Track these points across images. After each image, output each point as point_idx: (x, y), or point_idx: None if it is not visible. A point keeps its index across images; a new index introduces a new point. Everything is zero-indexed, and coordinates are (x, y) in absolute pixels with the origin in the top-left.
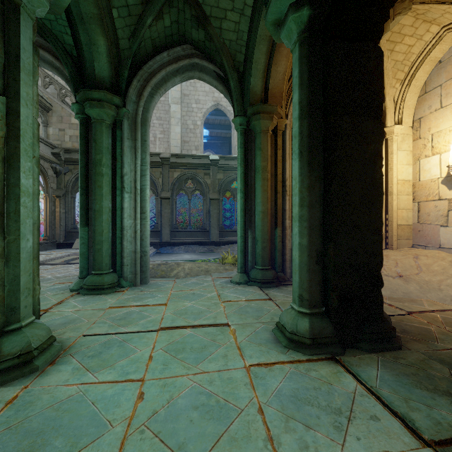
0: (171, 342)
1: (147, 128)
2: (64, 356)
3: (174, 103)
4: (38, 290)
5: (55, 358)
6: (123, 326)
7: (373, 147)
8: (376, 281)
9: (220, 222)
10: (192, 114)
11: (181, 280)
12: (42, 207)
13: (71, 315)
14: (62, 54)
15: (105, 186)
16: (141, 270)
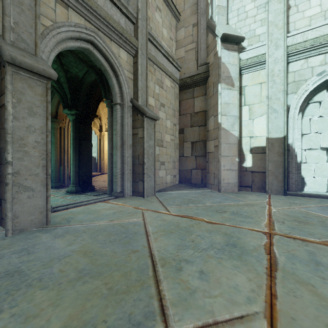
0: None
1: None
2: None
3: None
4: None
5: None
6: None
7: (90, 148)
8: (91, 178)
9: None
10: None
11: None
12: None
13: None
14: None
15: None
16: None
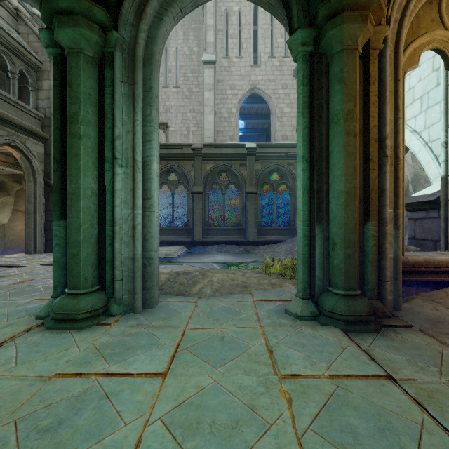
0: None
1: (154, 69)
2: None
3: (207, 90)
4: None
5: None
6: None
7: None
8: None
9: (258, 218)
10: (226, 102)
11: (205, 301)
12: None
13: None
14: None
15: (84, 155)
16: (144, 287)
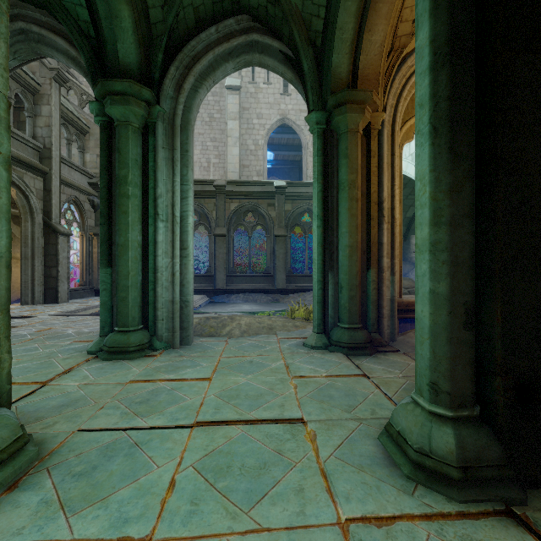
0: (209, 451)
1: (190, 134)
2: (37, 471)
3: (230, 119)
4: (7, 361)
5: (20, 476)
6: (141, 416)
7: None
8: None
9: (288, 264)
10: (253, 132)
11: (235, 340)
12: (77, 247)
13: (76, 392)
14: (76, 35)
15: (132, 212)
16: (181, 327)
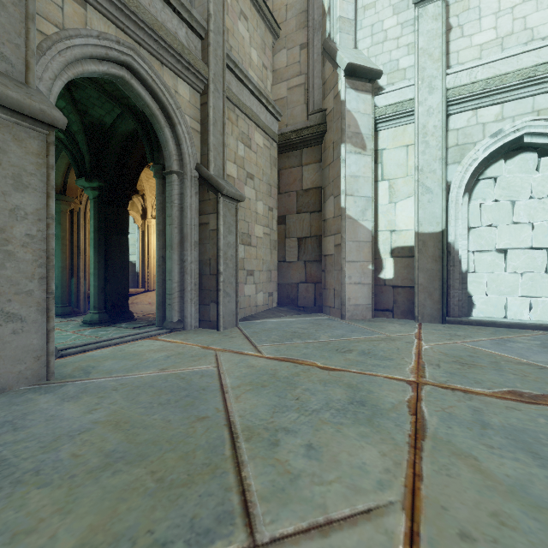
0: None
1: None
2: None
3: None
4: None
5: None
6: None
7: (125, 247)
8: (127, 298)
9: None
10: None
11: None
12: None
13: None
14: None
15: None
16: None
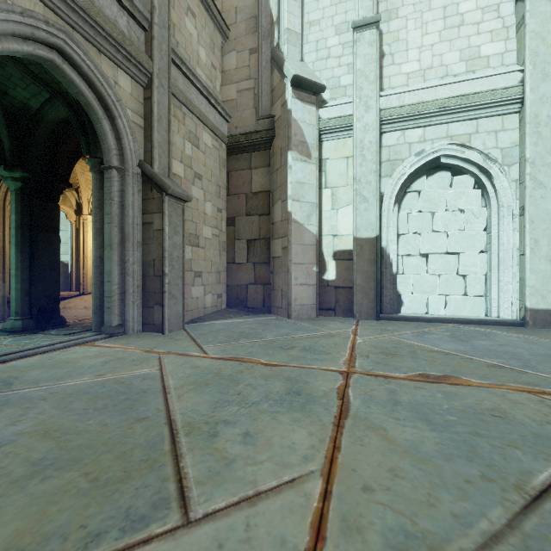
0: None
1: None
2: None
3: None
4: None
5: None
6: None
7: (56, 246)
8: (57, 302)
9: None
10: None
11: None
12: None
13: None
14: None
15: None
16: None
